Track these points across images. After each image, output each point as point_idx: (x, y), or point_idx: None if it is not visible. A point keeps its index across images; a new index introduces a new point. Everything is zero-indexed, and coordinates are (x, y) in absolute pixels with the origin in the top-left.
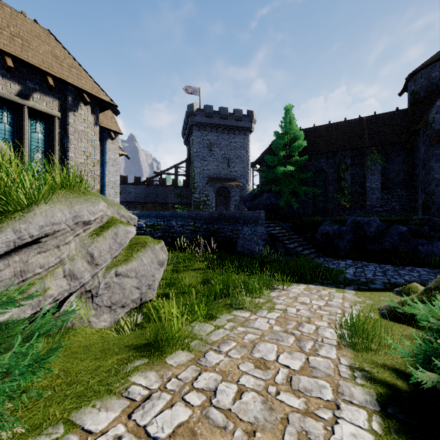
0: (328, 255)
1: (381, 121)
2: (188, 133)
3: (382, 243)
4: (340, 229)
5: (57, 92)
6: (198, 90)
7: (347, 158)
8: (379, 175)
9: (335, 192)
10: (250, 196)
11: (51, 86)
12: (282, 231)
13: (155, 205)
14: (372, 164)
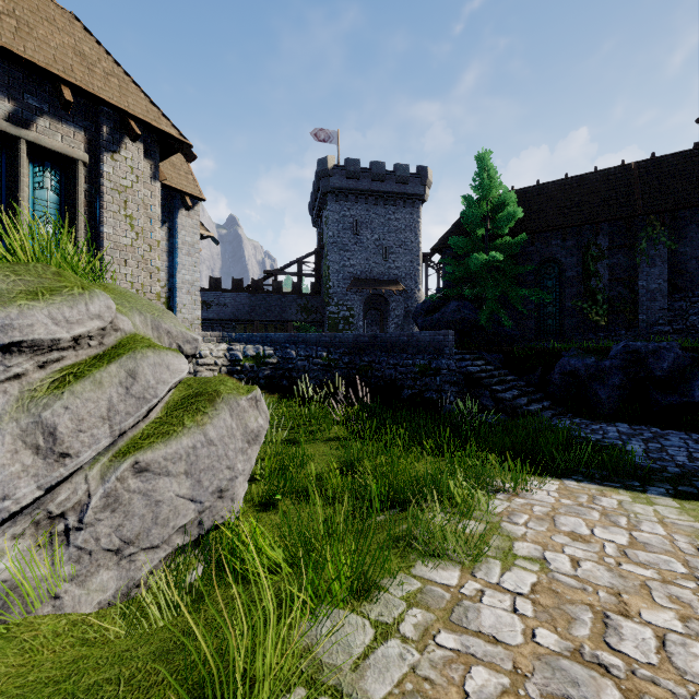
0: (575, 413)
1: (667, 168)
2: (318, 207)
3: (687, 391)
4: (599, 364)
5: (82, 117)
6: (335, 135)
7: (602, 237)
8: (664, 266)
9: (579, 298)
10: (425, 308)
11: (69, 103)
12: (487, 367)
13: (266, 324)
14: (651, 247)
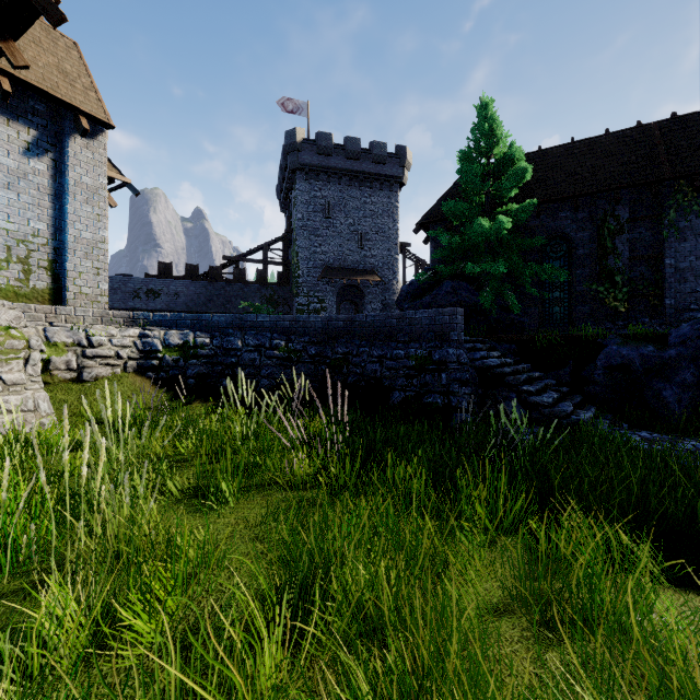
0: (631, 422)
1: (695, 127)
2: (286, 188)
3: None
4: (662, 354)
5: None
6: (305, 106)
7: (621, 207)
8: (697, 241)
9: (593, 280)
10: (412, 290)
11: None
12: (506, 360)
13: None
14: (681, 217)
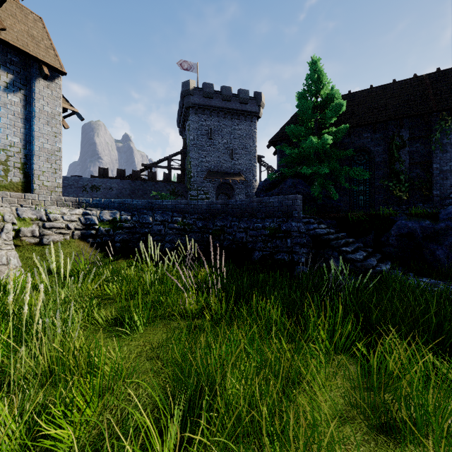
0: (415, 272)
1: None
2: (183, 119)
3: None
4: (436, 226)
5: None
6: (195, 66)
7: (404, 130)
8: None
9: (385, 178)
10: (266, 185)
11: None
12: (330, 230)
13: None
14: (443, 137)
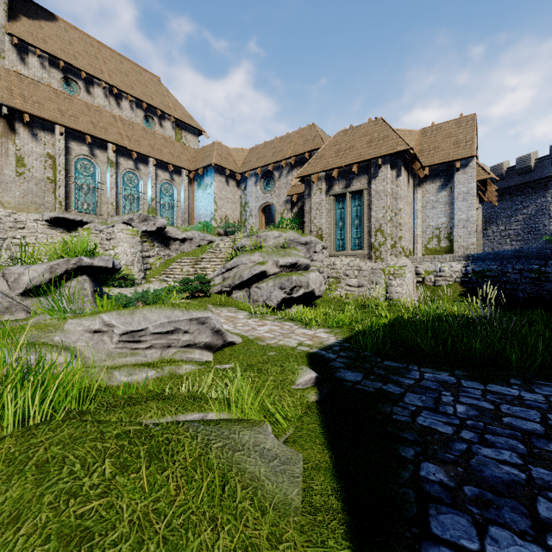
0: None
1: None
2: None
3: None
4: None
5: (366, 170)
6: None
7: None
8: None
9: None
10: None
11: (354, 171)
12: None
13: None
14: None
